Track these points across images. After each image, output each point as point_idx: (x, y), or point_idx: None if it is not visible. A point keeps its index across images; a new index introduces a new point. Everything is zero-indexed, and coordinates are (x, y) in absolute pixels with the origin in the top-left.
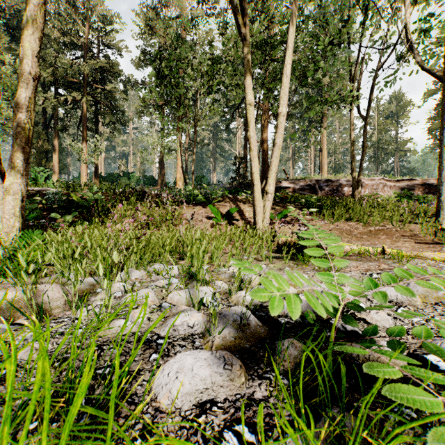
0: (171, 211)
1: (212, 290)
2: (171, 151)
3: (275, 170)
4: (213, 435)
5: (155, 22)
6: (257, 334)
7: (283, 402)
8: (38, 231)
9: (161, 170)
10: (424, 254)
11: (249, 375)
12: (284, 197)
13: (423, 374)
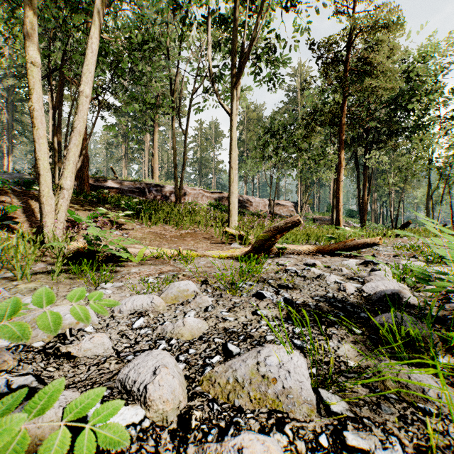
0: None
1: None
2: None
3: (74, 160)
4: None
5: None
6: None
7: None
8: None
9: None
10: (208, 252)
11: None
12: (102, 197)
13: None
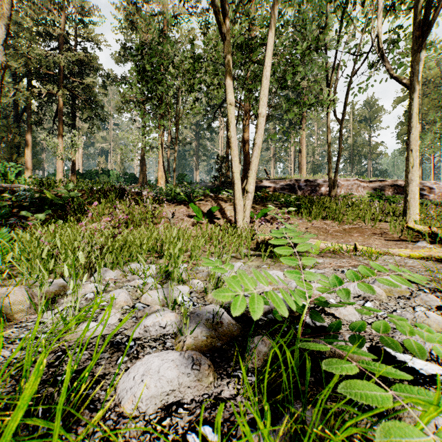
0: (151, 209)
1: (188, 290)
2: (153, 148)
3: (255, 169)
4: (176, 438)
5: (136, 17)
6: (230, 332)
7: (249, 399)
8: (5, 230)
9: (142, 167)
10: (392, 250)
11: (219, 374)
12: (264, 196)
13: (375, 366)
